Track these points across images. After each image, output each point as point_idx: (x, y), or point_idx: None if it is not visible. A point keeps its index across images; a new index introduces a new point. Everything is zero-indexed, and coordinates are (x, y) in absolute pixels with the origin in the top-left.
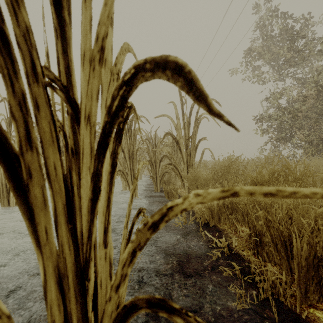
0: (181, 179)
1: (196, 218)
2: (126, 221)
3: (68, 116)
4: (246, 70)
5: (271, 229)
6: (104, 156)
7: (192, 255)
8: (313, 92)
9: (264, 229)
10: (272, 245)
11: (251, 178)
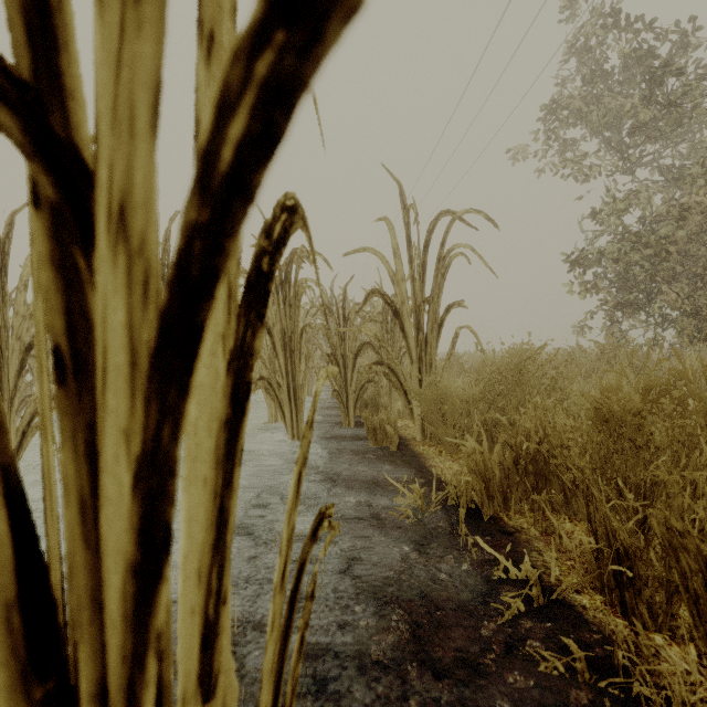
0: (406, 399)
1: (447, 497)
2: (282, 567)
3: (40, 212)
4: (546, 150)
5: (682, 557)
6: (184, 388)
7: (448, 605)
8: (703, 198)
9: (641, 542)
10: (665, 586)
11: (592, 404)
